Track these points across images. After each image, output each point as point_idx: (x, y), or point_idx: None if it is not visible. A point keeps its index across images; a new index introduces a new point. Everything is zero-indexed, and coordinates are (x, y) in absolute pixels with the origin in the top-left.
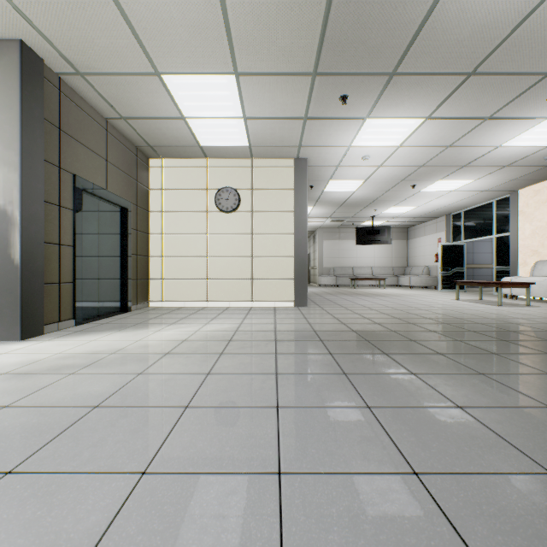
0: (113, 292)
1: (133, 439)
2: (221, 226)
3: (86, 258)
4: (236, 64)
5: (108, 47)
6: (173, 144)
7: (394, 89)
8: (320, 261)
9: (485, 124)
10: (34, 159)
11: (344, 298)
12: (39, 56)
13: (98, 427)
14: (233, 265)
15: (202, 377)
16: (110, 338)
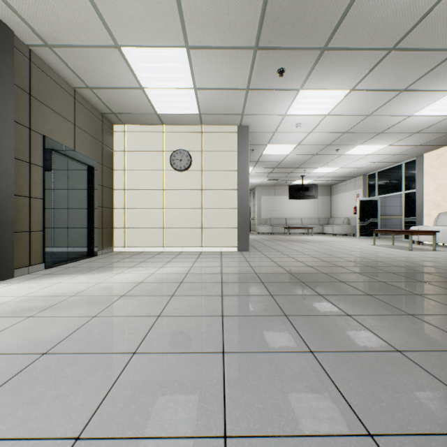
0: (81, 239)
1: (74, 393)
2: (175, 182)
3: (56, 209)
4: (187, 38)
5: (72, 20)
6: (134, 112)
7: (324, 63)
8: (258, 213)
9: (400, 96)
10: (5, 120)
11: (280, 244)
12: (10, 28)
13: (41, 378)
14: (186, 216)
15: (153, 320)
16: (74, 281)
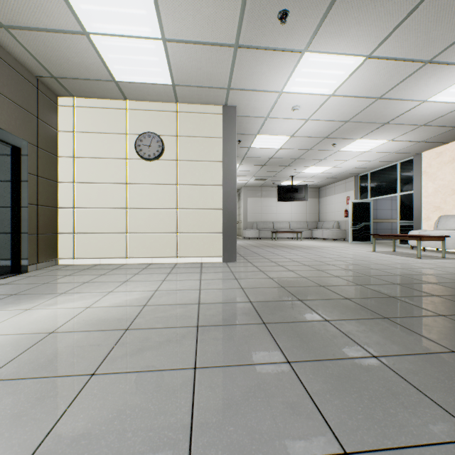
0: None
1: None
2: (143, 174)
3: None
4: None
5: None
6: (82, 76)
7: (343, 5)
8: (244, 216)
9: (422, 70)
10: None
11: (271, 251)
12: None
13: None
14: (156, 218)
15: None
16: None
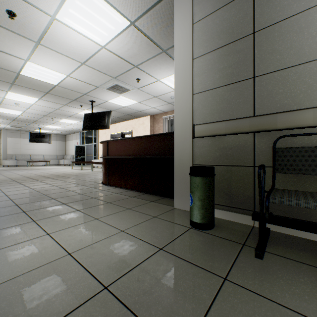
0: None
1: None
2: None
3: None
4: None
5: None
6: None
7: (17, 87)
8: (4, 151)
9: (66, 106)
10: None
11: (11, 171)
12: None
13: None
14: None
15: None
16: None
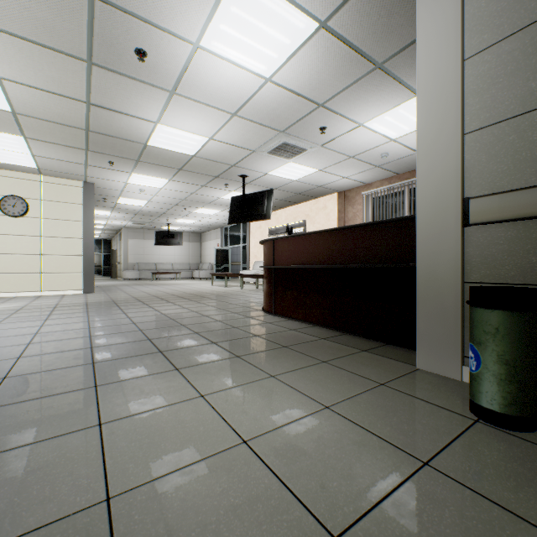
0: None
1: None
2: (7, 227)
3: None
4: (25, 134)
5: None
6: None
7: (143, 166)
8: (125, 258)
9: (204, 188)
10: None
11: (134, 287)
12: None
13: None
14: (21, 261)
15: (4, 319)
16: None
